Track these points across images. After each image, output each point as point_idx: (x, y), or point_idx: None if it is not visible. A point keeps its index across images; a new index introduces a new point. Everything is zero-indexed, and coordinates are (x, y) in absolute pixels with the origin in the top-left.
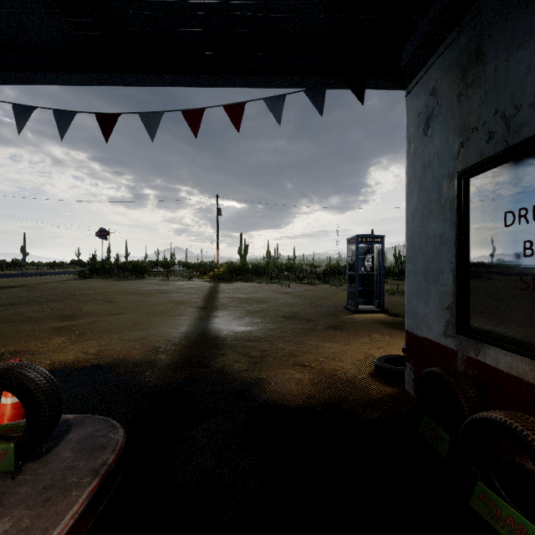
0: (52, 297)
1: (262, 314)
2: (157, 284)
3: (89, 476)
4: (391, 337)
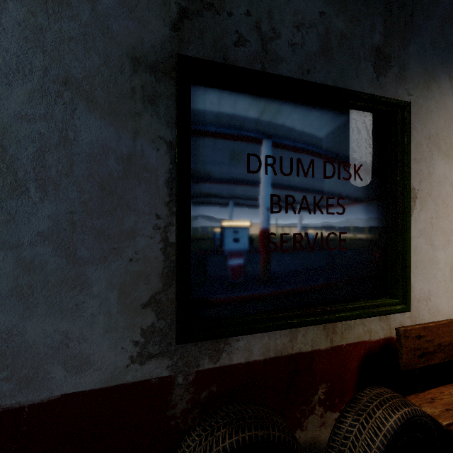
0: None
1: None
2: None
3: None
4: None
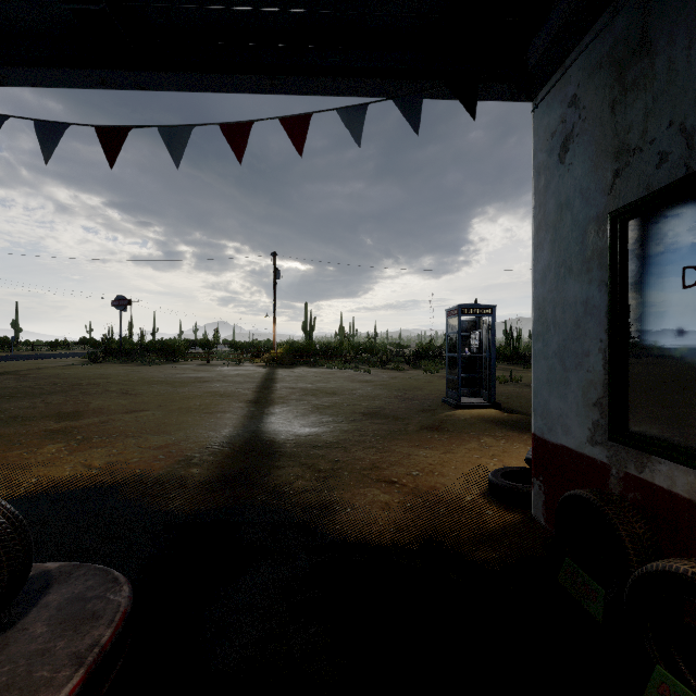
0: (49, 387)
1: (334, 410)
2: (194, 370)
3: (68, 666)
4: (507, 441)
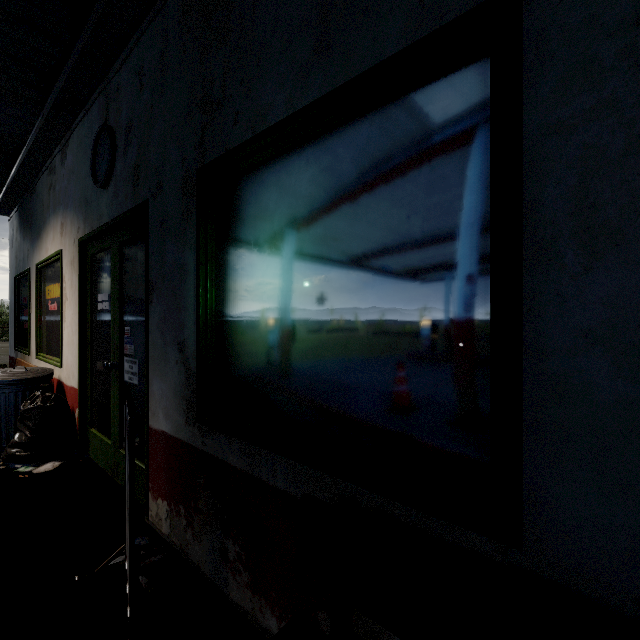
0: None
1: None
2: None
3: None
4: None
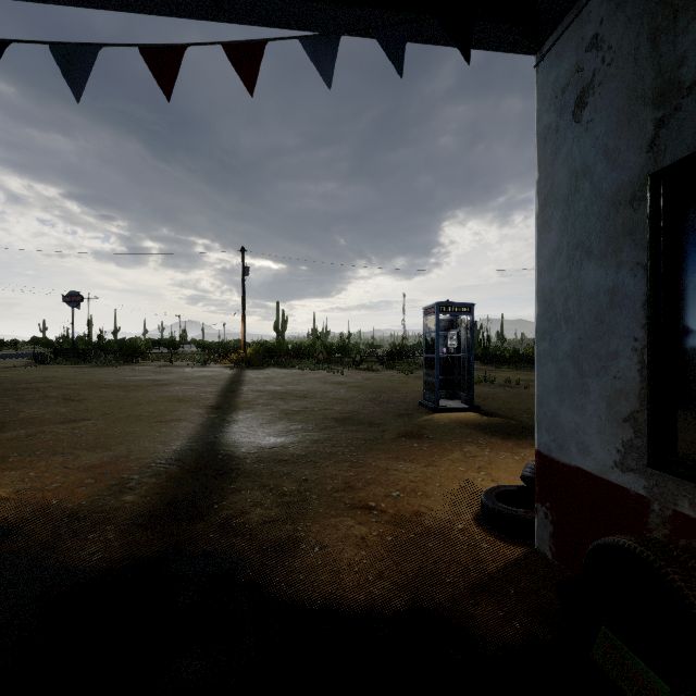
0: None
1: (304, 416)
2: (153, 372)
3: None
4: (492, 449)
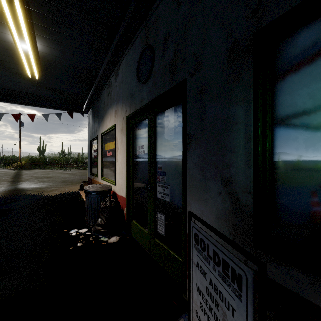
0: None
1: (48, 181)
2: None
3: None
4: None
